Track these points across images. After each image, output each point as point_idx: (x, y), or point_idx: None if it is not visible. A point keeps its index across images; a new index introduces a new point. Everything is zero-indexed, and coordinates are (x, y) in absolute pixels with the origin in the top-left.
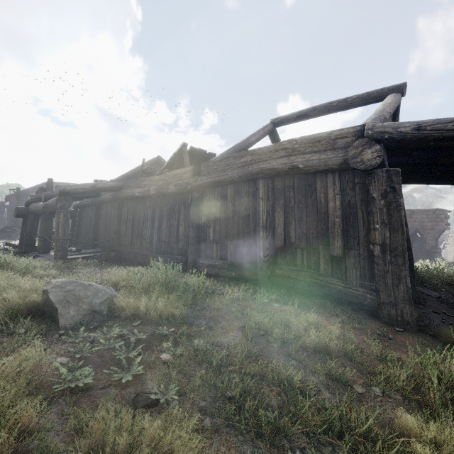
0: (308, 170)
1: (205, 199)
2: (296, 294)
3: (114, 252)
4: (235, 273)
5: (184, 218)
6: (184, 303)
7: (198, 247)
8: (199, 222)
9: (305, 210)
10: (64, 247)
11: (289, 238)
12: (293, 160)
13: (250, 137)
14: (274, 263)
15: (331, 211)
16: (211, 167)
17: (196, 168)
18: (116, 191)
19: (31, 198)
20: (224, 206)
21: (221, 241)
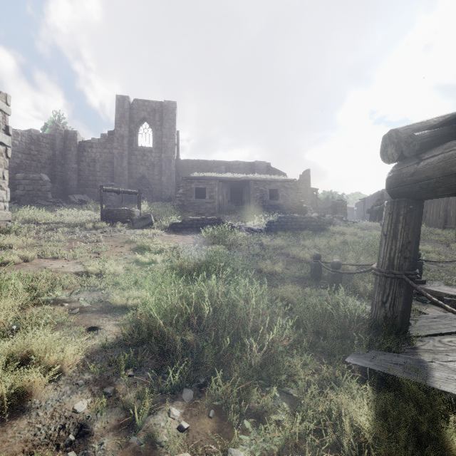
0: None
1: (450, 197)
2: None
3: None
4: None
5: (441, 207)
6: None
7: (446, 220)
8: (447, 208)
9: None
10: None
11: None
12: None
13: None
14: None
15: None
16: None
17: None
18: None
19: (374, 204)
20: None
21: (455, 216)
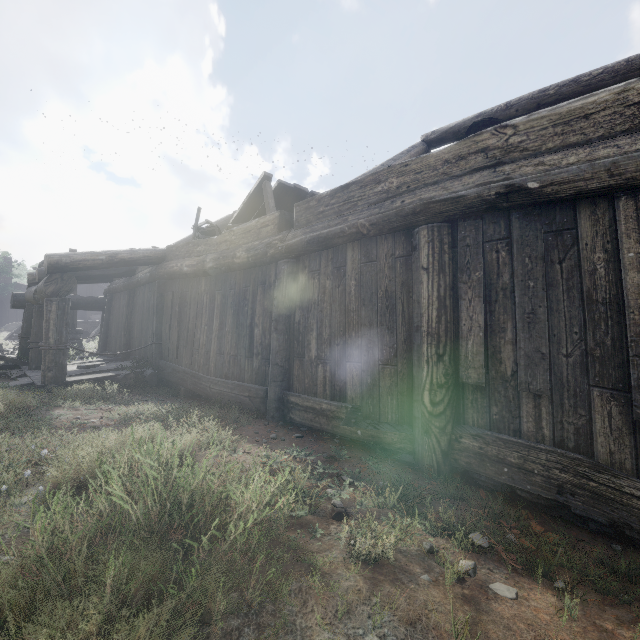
0: (556, 193)
1: (301, 275)
2: (524, 512)
3: (151, 370)
4: (362, 432)
5: (262, 313)
6: (196, 634)
7: (288, 371)
8: (290, 320)
9: (544, 295)
10: (58, 363)
11: (499, 364)
12: (508, 173)
13: (386, 164)
14: (458, 420)
15: (635, 298)
16: (314, 210)
17: (284, 215)
18: (155, 264)
19: (28, 278)
20: (339, 288)
21: (333, 361)
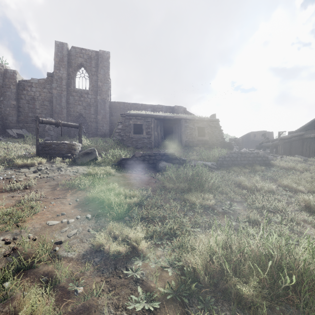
0: None
1: None
2: None
3: None
4: None
5: None
6: None
7: None
8: None
9: None
10: None
11: None
12: None
13: None
14: None
15: None
16: None
17: None
18: (301, 136)
19: (264, 141)
20: None
21: None
